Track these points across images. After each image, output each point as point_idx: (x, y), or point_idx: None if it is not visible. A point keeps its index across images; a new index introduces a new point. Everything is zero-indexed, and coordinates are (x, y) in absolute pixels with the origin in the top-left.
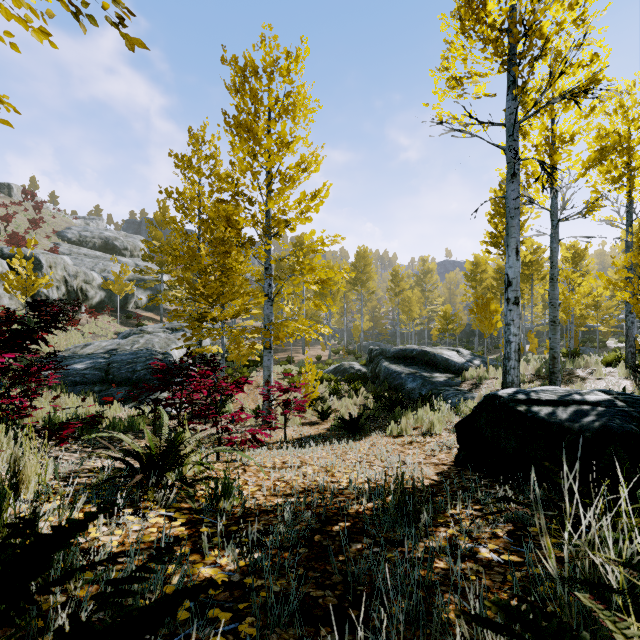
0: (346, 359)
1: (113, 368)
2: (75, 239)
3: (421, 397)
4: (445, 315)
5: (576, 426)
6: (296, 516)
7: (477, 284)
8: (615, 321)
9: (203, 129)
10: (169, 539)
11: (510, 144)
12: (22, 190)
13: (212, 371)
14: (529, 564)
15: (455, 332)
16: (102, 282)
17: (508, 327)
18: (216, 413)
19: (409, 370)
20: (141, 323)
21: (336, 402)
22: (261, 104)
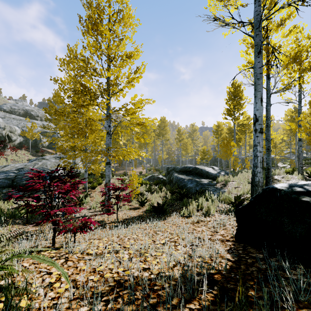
0: (155, 173)
1: (17, 178)
2: (8, 110)
3: (198, 192)
4: (203, 151)
5: None
6: None
7: (219, 136)
8: (283, 153)
9: (76, 46)
10: None
11: (257, 33)
12: None
13: (70, 178)
14: None
15: (208, 160)
16: (20, 132)
17: (256, 147)
18: (52, 207)
19: (188, 177)
20: (44, 155)
21: (149, 195)
22: (103, 13)
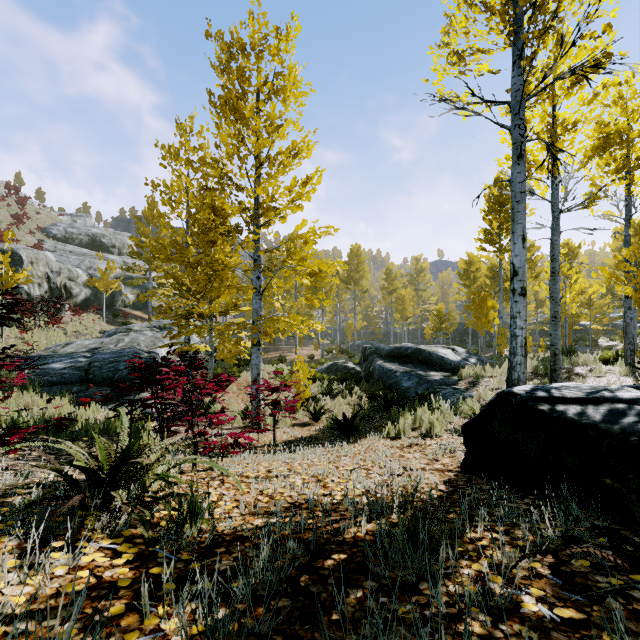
0: (339, 358)
1: (94, 367)
2: (61, 236)
3: (418, 396)
4: (439, 314)
5: (616, 428)
6: (278, 546)
7: (470, 283)
8: (608, 319)
9: (191, 120)
10: (103, 587)
11: (516, 123)
12: (5, 185)
13: (195, 369)
14: (607, 633)
15: (448, 331)
16: (87, 279)
17: (514, 320)
18: (192, 415)
19: (404, 368)
20: (128, 322)
21: (329, 402)
22: (249, 83)
